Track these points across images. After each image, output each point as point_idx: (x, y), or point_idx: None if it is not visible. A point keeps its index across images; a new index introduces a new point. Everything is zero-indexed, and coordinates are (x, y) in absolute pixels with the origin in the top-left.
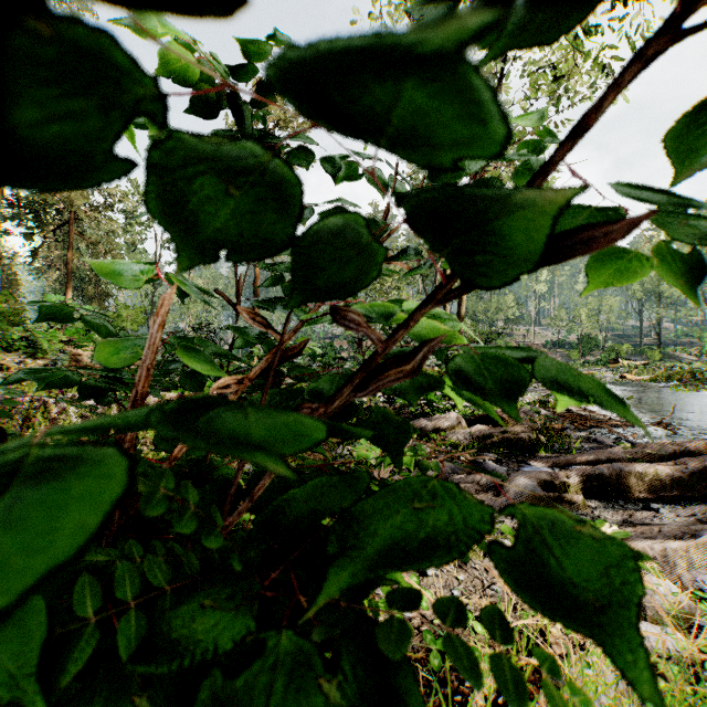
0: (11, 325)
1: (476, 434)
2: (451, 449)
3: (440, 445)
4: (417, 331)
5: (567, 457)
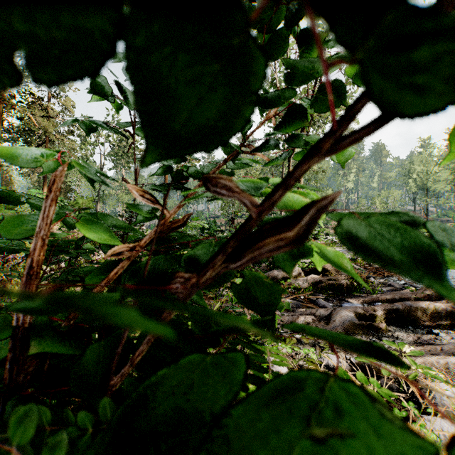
0: (7, 209)
1: (311, 281)
2: (294, 291)
3: (287, 288)
4: (295, 207)
5: (372, 297)
